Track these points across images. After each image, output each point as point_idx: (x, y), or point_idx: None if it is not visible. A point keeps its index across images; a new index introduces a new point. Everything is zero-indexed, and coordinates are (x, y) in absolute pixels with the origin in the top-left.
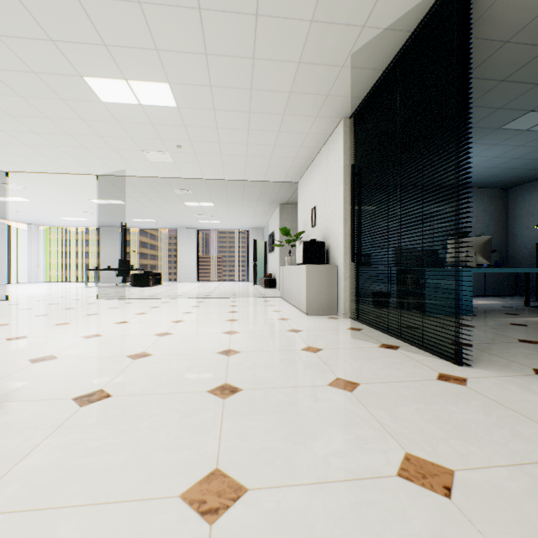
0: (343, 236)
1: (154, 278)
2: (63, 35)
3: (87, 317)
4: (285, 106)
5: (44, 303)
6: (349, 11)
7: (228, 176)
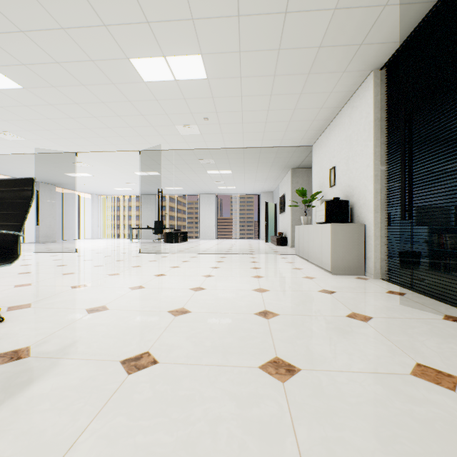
0: (373, 193)
1: (181, 236)
2: (113, 18)
3: (132, 269)
4: (311, 64)
5: (101, 256)
6: None
7: (246, 144)
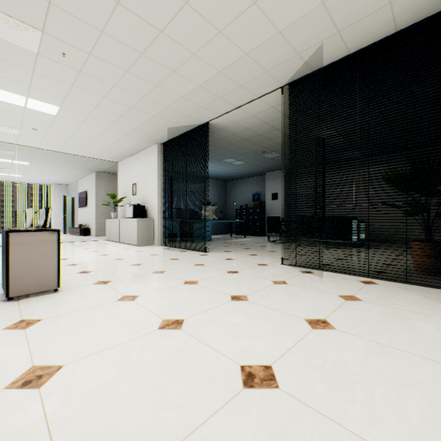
0: (158, 204)
1: None
2: (1, 73)
3: None
4: (129, 132)
5: None
6: (170, 118)
7: (63, 150)
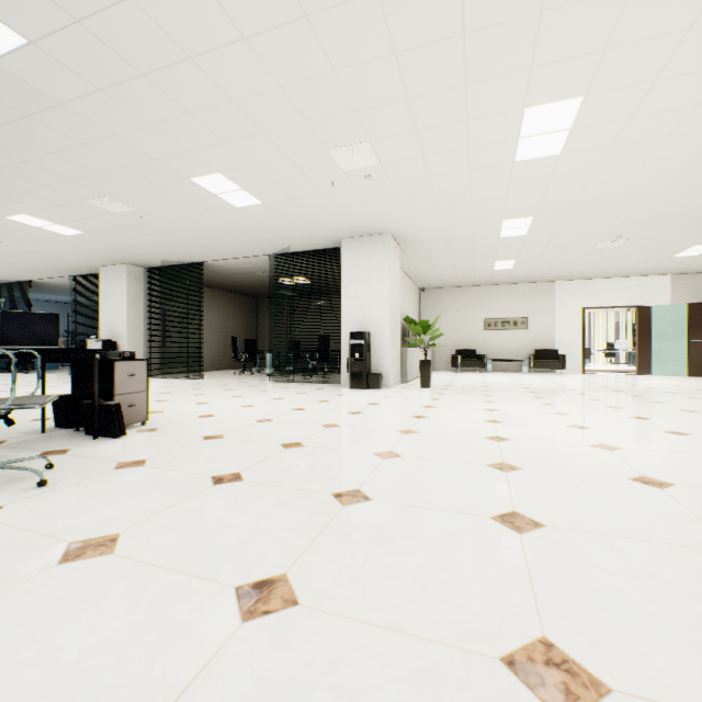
0: None
1: None
2: None
3: None
4: None
5: None
6: None
7: None
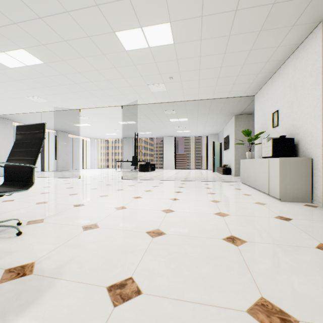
0: (321, 131)
1: (150, 167)
2: None
3: (117, 191)
4: (263, 21)
5: (96, 181)
6: None
7: (201, 97)
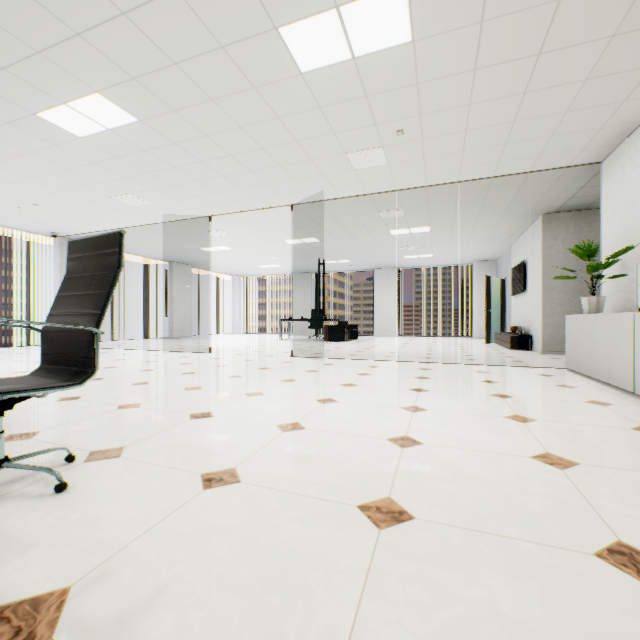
0: None
1: (348, 331)
2: None
3: (281, 384)
4: None
5: (240, 359)
6: None
7: (465, 175)
